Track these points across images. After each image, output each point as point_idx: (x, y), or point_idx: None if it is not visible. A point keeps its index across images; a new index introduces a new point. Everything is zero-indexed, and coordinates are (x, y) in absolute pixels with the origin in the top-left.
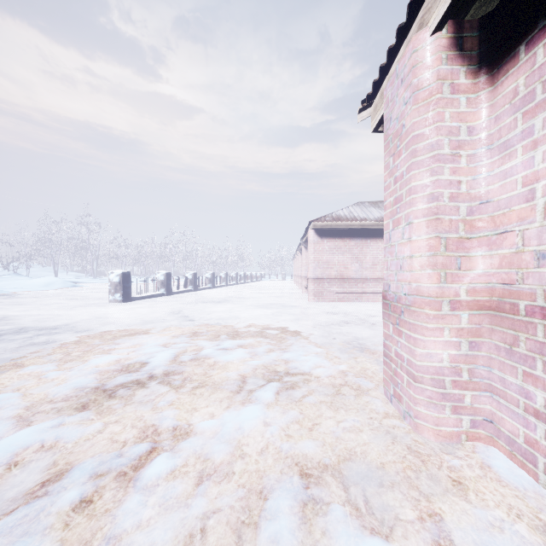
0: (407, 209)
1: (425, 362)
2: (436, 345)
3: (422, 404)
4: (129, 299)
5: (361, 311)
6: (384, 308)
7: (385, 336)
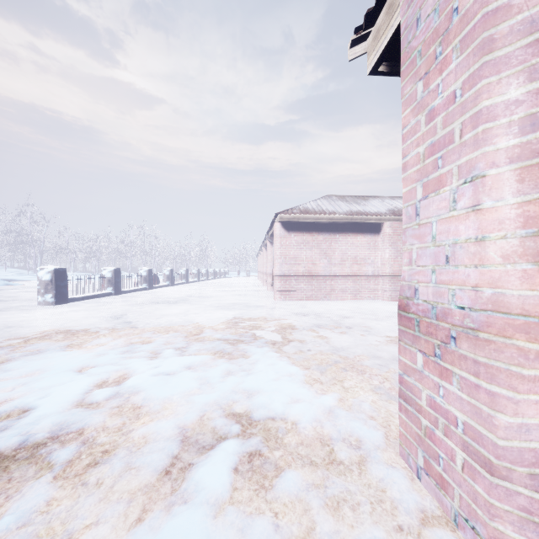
0: (467, 154)
1: (515, 440)
2: (538, 410)
3: (509, 521)
4: (64, 300)
5: (332, 311)
6: (402, 324)
7: (403, 368)
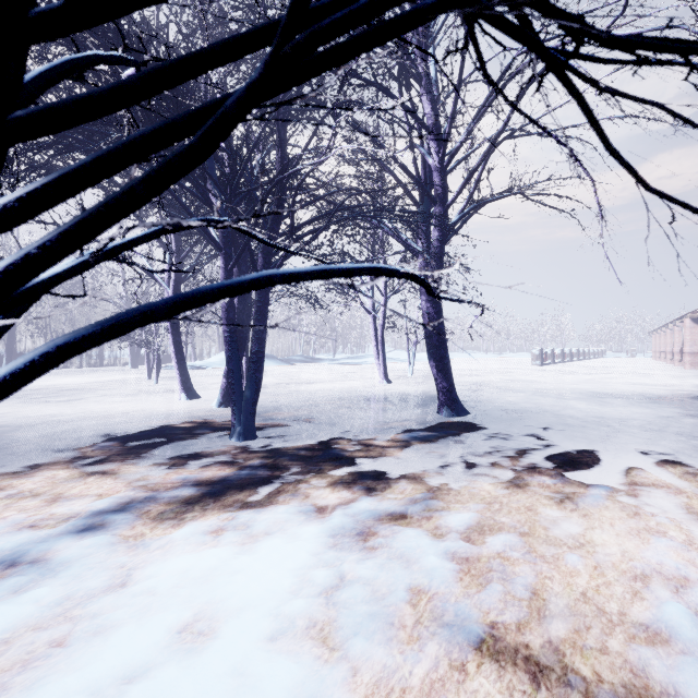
0: None
1: None
2: None
3: None
4: (542, 364)
5: None
6: None
7: None
